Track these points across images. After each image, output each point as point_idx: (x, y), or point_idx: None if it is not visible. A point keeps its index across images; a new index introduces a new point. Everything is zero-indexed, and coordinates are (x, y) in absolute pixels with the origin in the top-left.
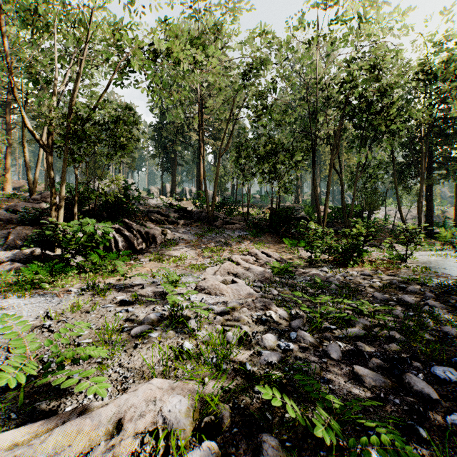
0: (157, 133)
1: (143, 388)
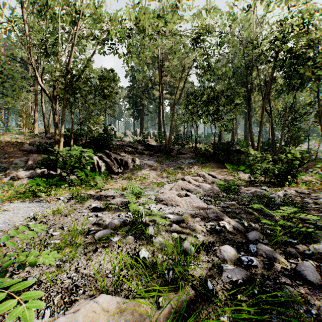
0: (130, 92)
1: (86, 308)
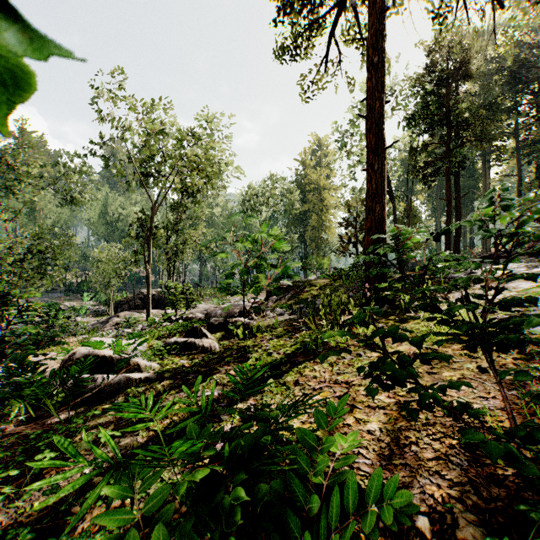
0: None
1: None
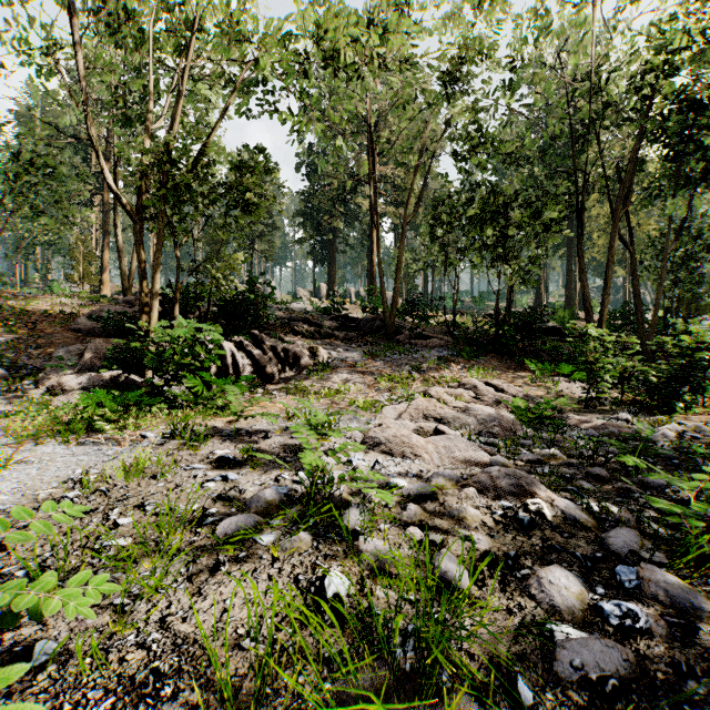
0: (306, 203)
1: None
